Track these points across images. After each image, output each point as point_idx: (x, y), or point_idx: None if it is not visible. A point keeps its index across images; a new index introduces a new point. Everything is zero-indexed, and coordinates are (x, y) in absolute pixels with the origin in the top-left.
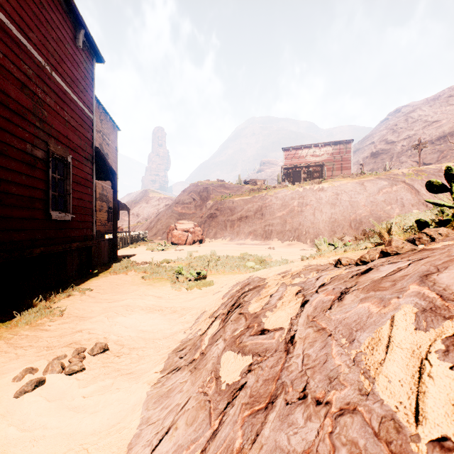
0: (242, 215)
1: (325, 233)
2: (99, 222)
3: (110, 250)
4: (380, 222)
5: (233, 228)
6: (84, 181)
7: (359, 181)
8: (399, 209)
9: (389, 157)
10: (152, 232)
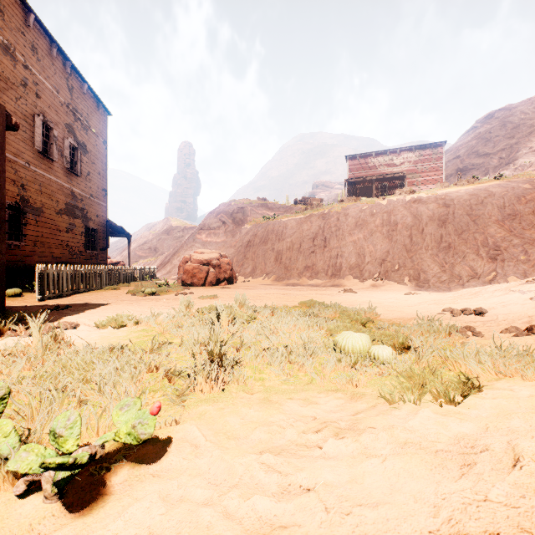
0: (294, 241)
1: (434, 267)
2: (66, 249)
3: None
4: None
5: (279, 261)
6: None
7: (477, 186)
8: None
9: (482, 174)
10: (165, 269)
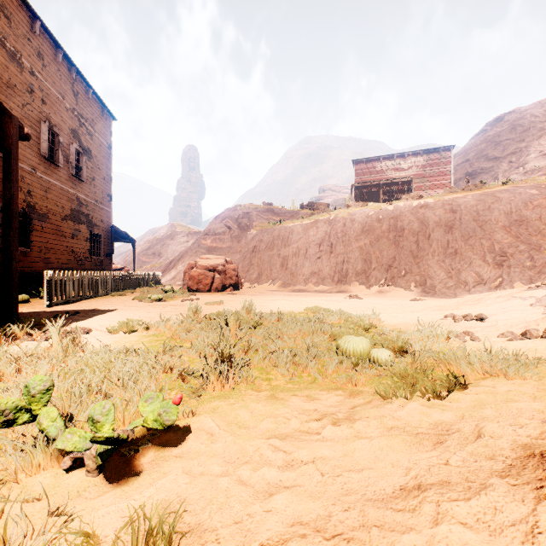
0: (301, 247)
1: (440, 273)
2: (71, 255)
3: None
4: (543, 252)
5: (285, 267)
6: None
7: (484, 192)
8: None
9: (491, 178)
10: (170, 275)
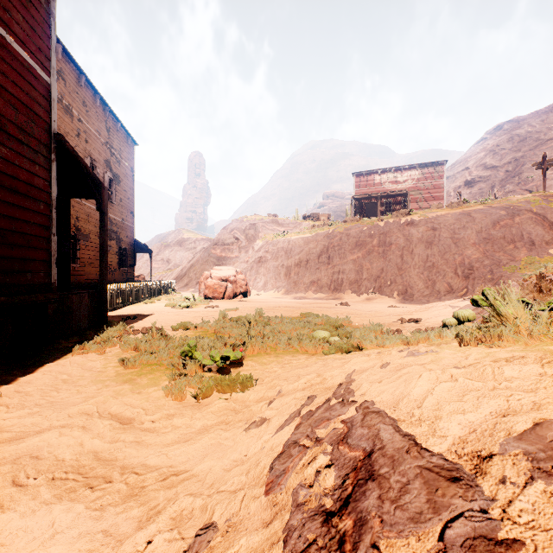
0: (302, 258)
1: (419, 283)
2: None
3: (93, 309)
4: (501, 267)
5: (288, 277)
6: (25, 187)
7: (463, 211)
8: (527, 249)
9: (489, 186)
10: (182, 282)
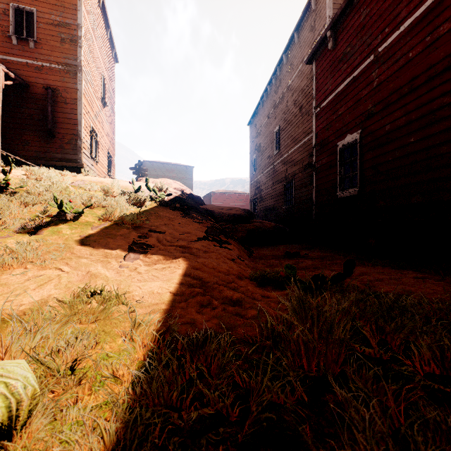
0: None
1: None
2: None
3: None
4: None
5: None
6: None
7: None
8: None
9: None
10: None
